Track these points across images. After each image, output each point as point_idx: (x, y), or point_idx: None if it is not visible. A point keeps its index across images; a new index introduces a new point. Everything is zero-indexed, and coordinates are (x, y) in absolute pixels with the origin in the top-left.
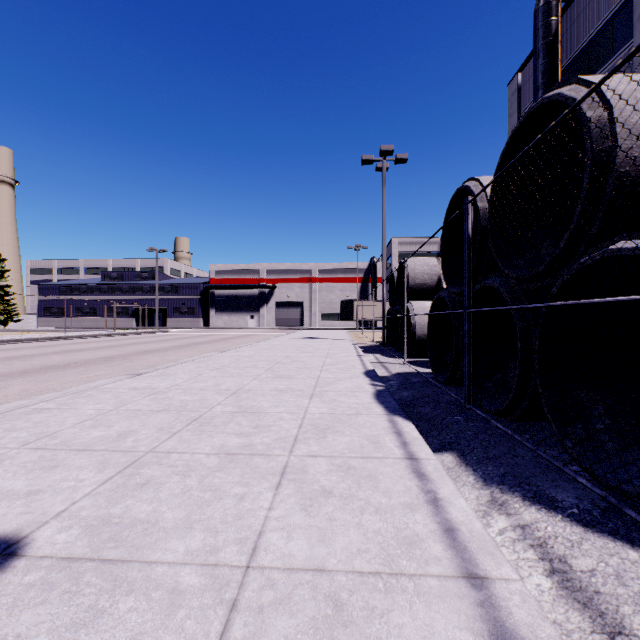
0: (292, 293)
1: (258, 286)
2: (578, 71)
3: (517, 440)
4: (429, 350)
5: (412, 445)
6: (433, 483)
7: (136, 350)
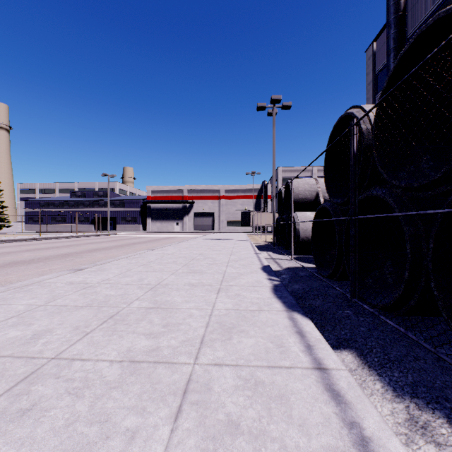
0: (206, 206)
1: (182, 201)
2: None
3: (410, 338)
4: (313, 250)
5: (317, 349)
6: (353, 409)
7: (88, 248)
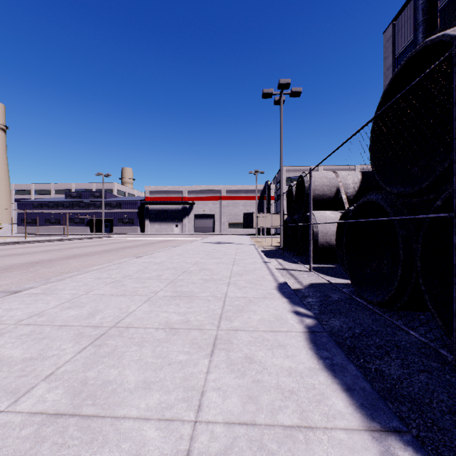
0: (207, 208)
1: (181, 202)
2: (454, 9)
3: None
4: (346, 261)
5: None
6: None
7: (68, 254)
